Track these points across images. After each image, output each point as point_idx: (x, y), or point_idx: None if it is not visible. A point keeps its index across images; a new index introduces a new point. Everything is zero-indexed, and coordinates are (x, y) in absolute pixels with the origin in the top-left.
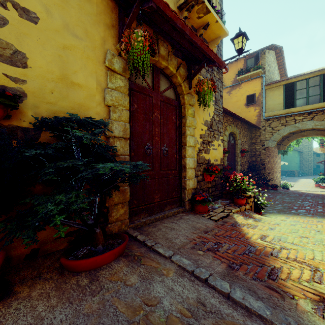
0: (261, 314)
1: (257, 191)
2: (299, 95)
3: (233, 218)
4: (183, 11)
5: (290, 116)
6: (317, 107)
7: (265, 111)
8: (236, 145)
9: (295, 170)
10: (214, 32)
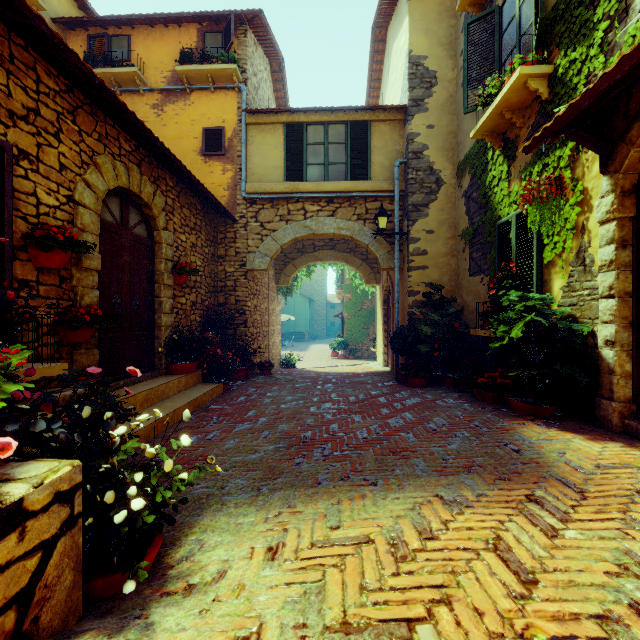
0: None
1: (220, 387)
2: (313, 157)
3: None
4: None
5: (297, 201)
6: (341, 189)
7: (247, 179)
8: (158, 246)
9: (305, 331)
10: None
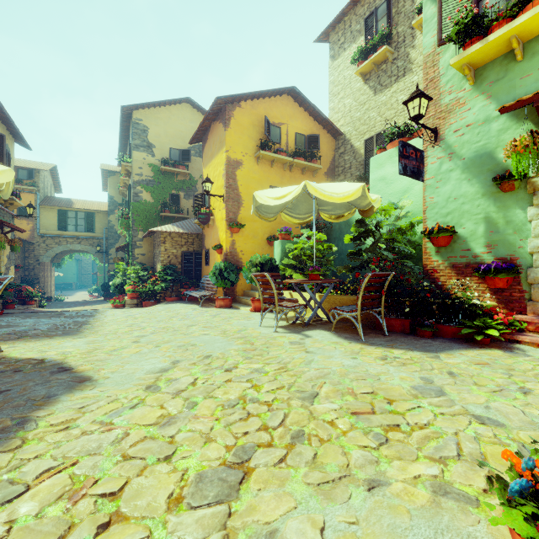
0: (52, 311)
1: None
2: (71, 222)
3: (32, 308)
4: (1, 199)
5: (64, 237)
6: (83, 235)
7: (40, 228)
8: None
9: (73, 283)
10: (16, 204)
